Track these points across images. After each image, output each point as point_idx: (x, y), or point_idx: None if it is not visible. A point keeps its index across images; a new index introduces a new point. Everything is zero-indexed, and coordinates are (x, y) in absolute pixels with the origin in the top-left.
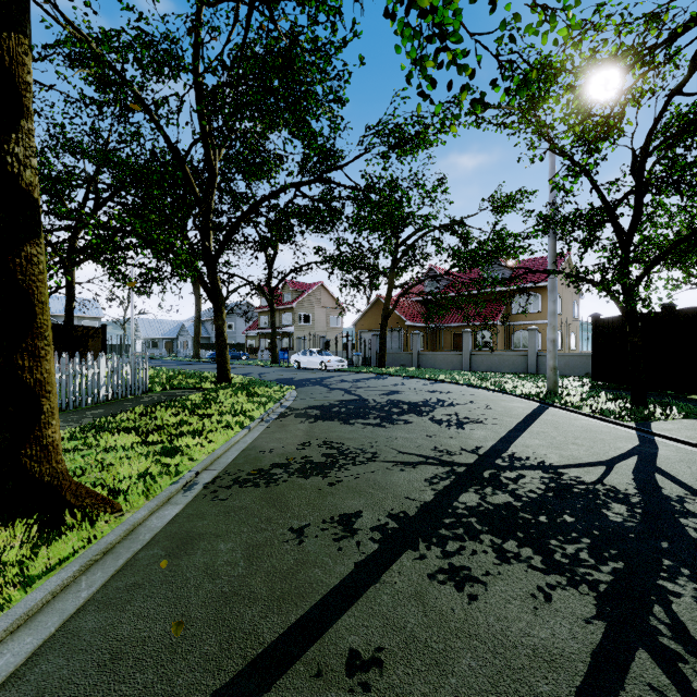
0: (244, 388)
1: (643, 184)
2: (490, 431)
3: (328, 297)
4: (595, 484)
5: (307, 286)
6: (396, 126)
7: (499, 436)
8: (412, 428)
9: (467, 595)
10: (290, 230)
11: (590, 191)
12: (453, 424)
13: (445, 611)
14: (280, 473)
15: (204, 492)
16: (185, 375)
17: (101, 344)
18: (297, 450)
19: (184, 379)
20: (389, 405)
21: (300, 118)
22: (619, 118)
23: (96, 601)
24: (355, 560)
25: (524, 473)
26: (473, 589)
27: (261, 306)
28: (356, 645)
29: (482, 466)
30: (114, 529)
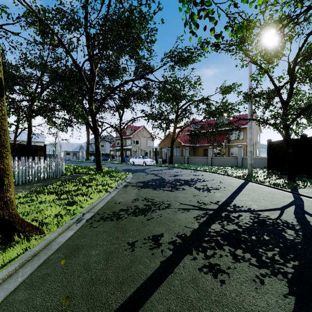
0: (108, 173)
1: (293, 78)
2: (223, 193)
3: (147, 132)
4: (276, 219)
5: (137, 128)
6: (178, 53)
7: (227, 195)
8: (186, 192)
9: (219, 280)
10: (129, 101)
11: (270, 80)
12: (205, 190)
13: (209, 290)
14: (123, 214)
15: (86, 223)
16: (81, 167)
17: (44, 153)
18: (132, 202)
19: (81, 169)
20: (175, 181)
21: (134, 49)
22: (282, 47)
23: (25, 283)
24: (160, 260)
25: (241, 214)
26: (222, 277)
27: (117, 136)
28: (162, 311)
29: (221, 210)
30: (39, 243)
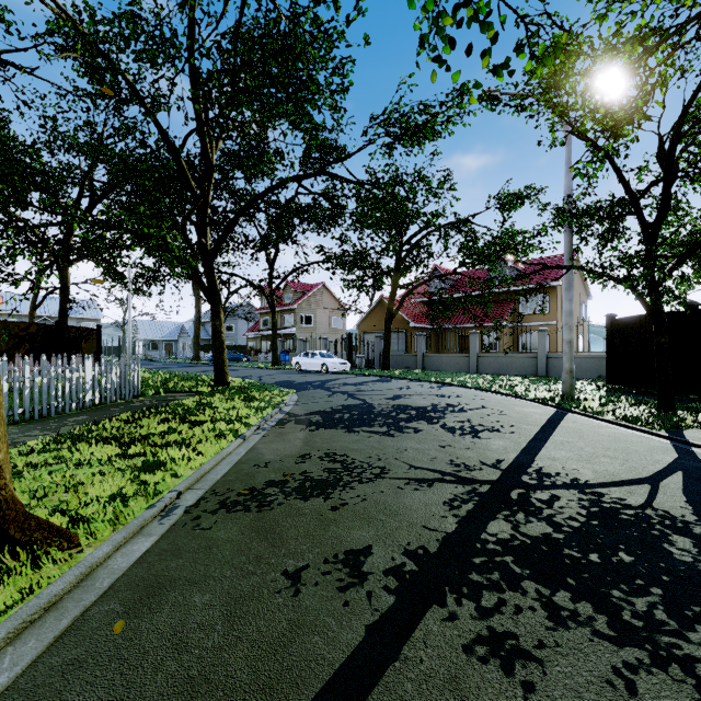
0: (242, 391)
1: (672, 172)
2: (509, 441)
3: (330, 298)
4: (644, 508)
5: (309, 287)
6: (403, 115)
7: (520, 446)
8: (422, 437)
9: (520, 682)
10: (291, 227)
11: (618, 177)
12: (467, 432)
13: None
14: (275, 493)
15: (184, 519)
16: (181, 378)
17: (96, 346)
18: (296, 464)
19: (180, 382)
20: (395, 411)
21: (301, 109)
22: (645, 100)
23: (16, 691)
24: (366, 621)
25: (558, 493)
26: (526, 672)
27: (263, 307)
28: None
29: (508, 485)
30: (65, 574)
